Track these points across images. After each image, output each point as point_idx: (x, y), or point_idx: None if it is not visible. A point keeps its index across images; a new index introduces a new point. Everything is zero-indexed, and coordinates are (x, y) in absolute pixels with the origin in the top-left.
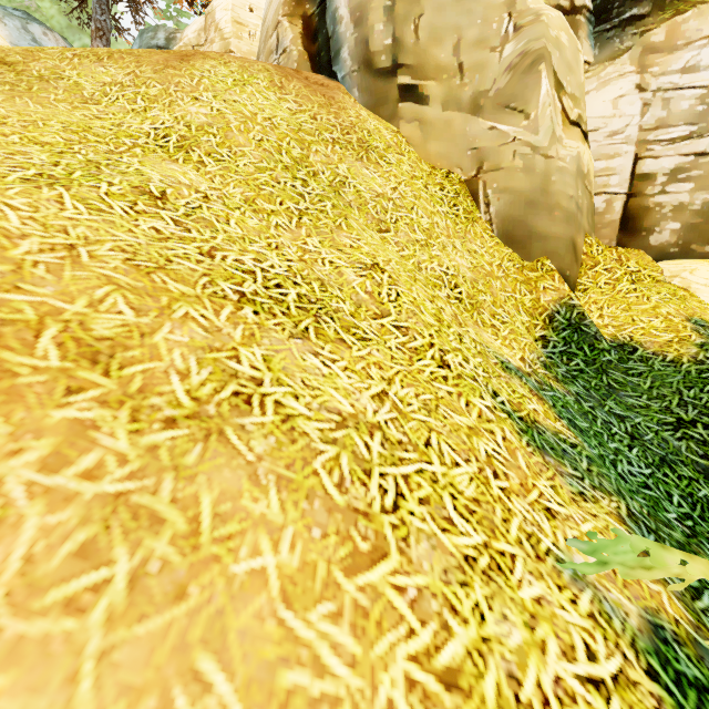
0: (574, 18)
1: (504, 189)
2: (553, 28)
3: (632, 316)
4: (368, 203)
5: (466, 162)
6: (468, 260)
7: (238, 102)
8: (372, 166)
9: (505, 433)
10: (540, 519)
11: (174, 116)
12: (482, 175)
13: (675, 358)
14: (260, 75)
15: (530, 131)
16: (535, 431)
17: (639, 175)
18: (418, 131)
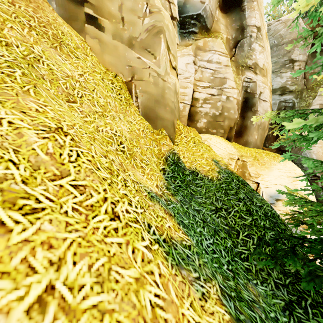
0: (172, 21)
1: (145, 91)
2: (166, 19)
3: (195, 158)
4: (59, 79)
5: (126, 72)
6: (127, 127)
7: None
8: (64, 55)
9: (160, 269)
10: None
11: None
12: (134, 81)
13: (211, 178)
14: None
15: (156, 65)
16: (173, 248)
17: (194, 98)
18: (98, 45)
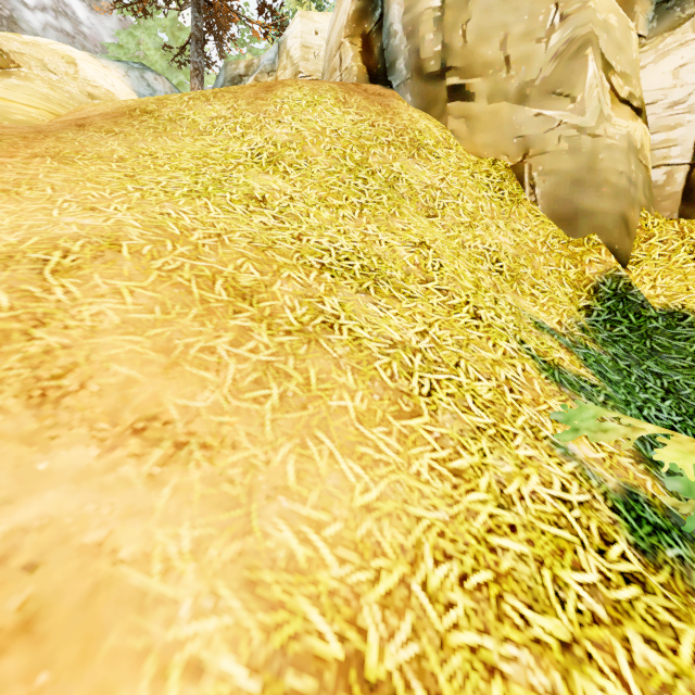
0: None
1: (549, 171)
2: (600, 12)
3: (687, 285)
4: (418, 193)
5: (513, 149)
6: (511, 239)
7: (311, 120)
8: (422, 162)
9: (525, 367)
10: (544, 420)
11: (264, 138)
12: (528, 160)
13: None
14: (328, 95)
15: (576, 113)
16: (556, 371)
17: None
18: (465, 125)
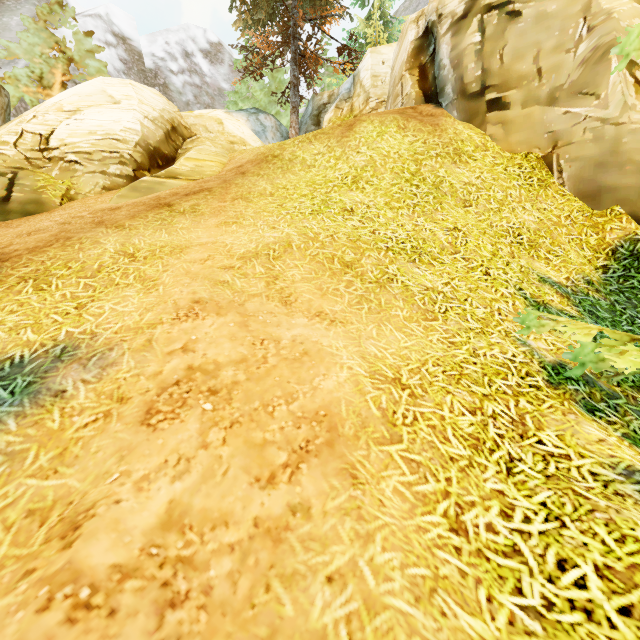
0: None
1: (575, 158)
2: (624, 20)
3: None
4: (458, 190)
5: (543, 142)
6: (535, 216)
7: (380, 148)
8: (463, 165)
9: (515, 303)
10: (517, 329)
11: (349, 166)
12: (556, 150)
13: None
14: (392, 125)
15: (600, 108)
16: (542, 307)
17: None
18: (502, 129)
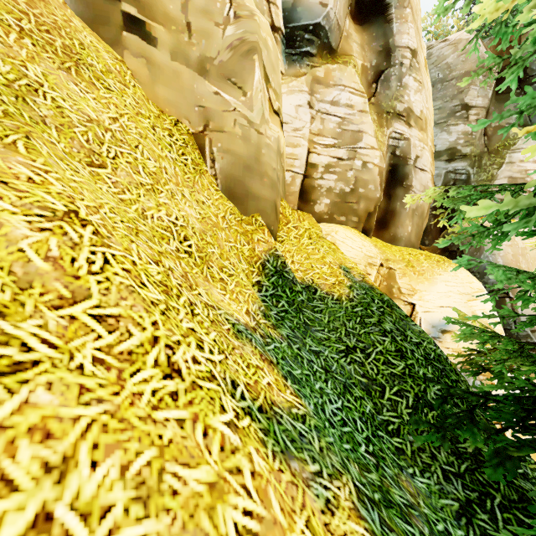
0: (274, 34)
1: (227, 150)
2: (263, 30)
3: (311, 263)
4: (74, 125)
5: (194, 116)
6: (196, 211)
7: None
8: (84, 84)
9: (254, 462)
10: None
11: None
12: (208, 133)
13: (338, 297)
14: None
15: (247, 106)
16: (275, 422)
17: (310, 163)
18: (145, 69)
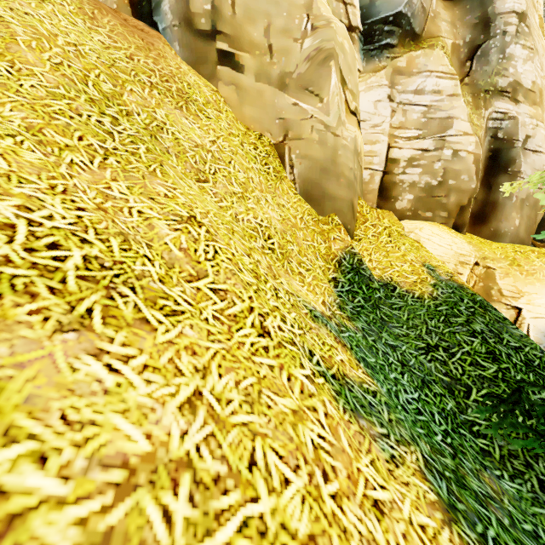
0: (351, 34)
1: (305, 156)
2: (339, 35)
3: (390, 261)
4: (187, 151)
5: (275, 128)
6: (278, 213)
7: (31, 15)
8: (192, 117)
9: (327, 407)
10: (372, 525)
11: None
12: (288, 142)
13: (420, 295)
14: None
15: (323, 112)
16: (347, 388)
17: (390, 159)
18: (234, 94)
